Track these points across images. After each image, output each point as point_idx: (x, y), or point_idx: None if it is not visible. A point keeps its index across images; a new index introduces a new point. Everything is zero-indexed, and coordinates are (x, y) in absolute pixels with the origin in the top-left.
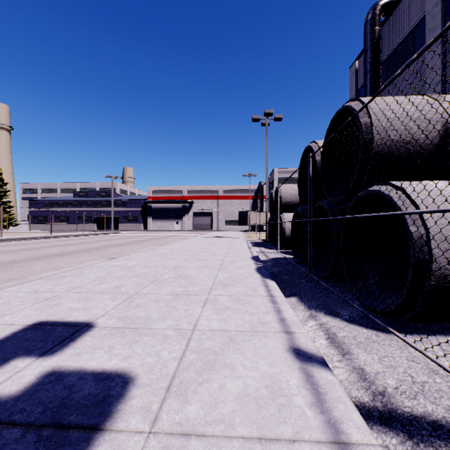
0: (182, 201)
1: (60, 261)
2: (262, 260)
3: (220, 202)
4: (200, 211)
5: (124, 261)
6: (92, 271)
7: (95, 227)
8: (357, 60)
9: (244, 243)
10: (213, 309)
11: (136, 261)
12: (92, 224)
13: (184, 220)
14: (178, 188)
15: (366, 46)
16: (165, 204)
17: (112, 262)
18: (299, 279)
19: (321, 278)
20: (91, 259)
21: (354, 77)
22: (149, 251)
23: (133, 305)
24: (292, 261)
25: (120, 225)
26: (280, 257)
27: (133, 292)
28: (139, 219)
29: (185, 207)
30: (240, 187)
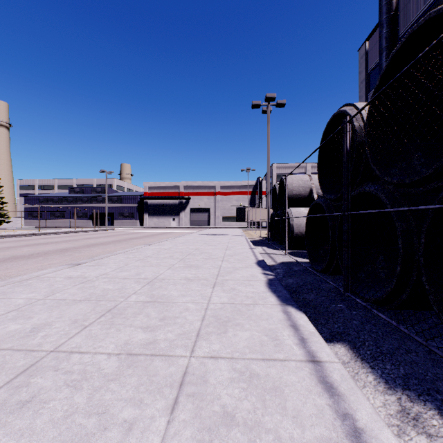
0: (179, 197)
1: (17, 267)
2: (269, 265)
3: (217, 198)
4: (197, 207)
5: (89, 270)
6: (29, 287)
7: (90, 223)
8: (367, 41)
9: (244, 242)
10: (194, 422)
11: (105, 268)
12: (87, 221)
13: (181, 216)
14: (174, 184)
15: (382, 20)
16: (161, 200)
17: (72, 271)
18: (334, 302)
19: (367, 301)
20: (59, 262)
21: (364, 60)
22: (131, 253)
23: (14, 402)
24: (311, 269)
25: (116, 221)
26: (291, 261)
27: (51, 347)
28: (135, 215)
29: (181, 203)
30: (238, 183)
